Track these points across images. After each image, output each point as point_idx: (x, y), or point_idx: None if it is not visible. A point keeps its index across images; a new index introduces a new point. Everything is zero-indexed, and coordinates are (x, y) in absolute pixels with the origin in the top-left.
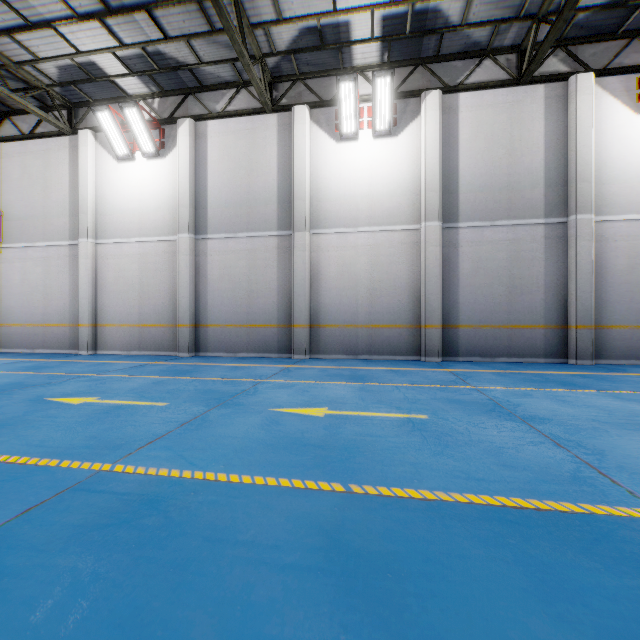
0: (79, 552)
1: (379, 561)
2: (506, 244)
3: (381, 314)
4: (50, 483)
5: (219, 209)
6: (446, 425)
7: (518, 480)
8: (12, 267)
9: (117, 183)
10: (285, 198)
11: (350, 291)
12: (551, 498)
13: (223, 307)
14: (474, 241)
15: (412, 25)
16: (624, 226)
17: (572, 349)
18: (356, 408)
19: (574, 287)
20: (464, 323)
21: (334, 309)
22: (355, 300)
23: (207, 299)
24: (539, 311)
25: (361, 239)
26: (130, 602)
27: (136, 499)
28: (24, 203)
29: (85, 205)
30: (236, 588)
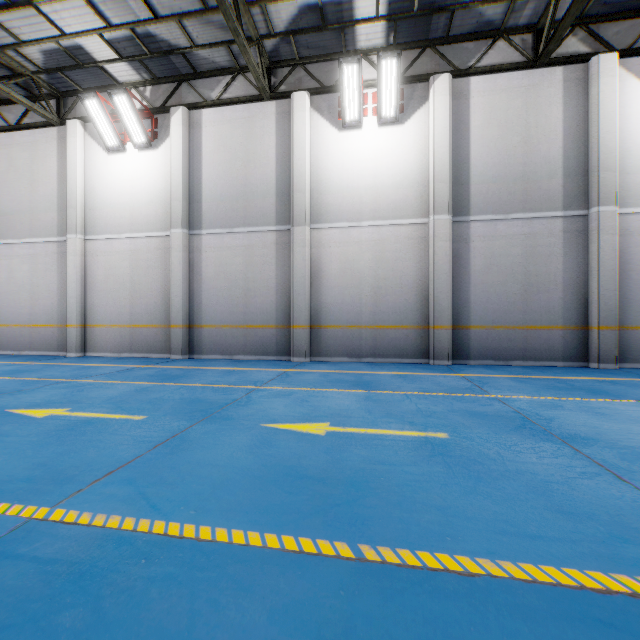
0: None
1: None
2: (521, 239)
3: (386, 314)
4: None
5: (214, 203)
6: (472, 447)
7: (586, 538)
8: None
9: (107, 176)
10: (284, 191)
11: (353, 289)
12: None
13: (218, 307)
14: (486, 236)
15: (420, 2)
16: None
17: (593, 352)
18: (363, 423)
19: (596, 285)
20: (476, 324)
21: (336, 309)
22: (359, 299)
23: (202, 298)
24: (557, 311)
25: (365, 234)
26: None
27: (63, 572)
28: (11, 197)
29: (73, 199)
30: None
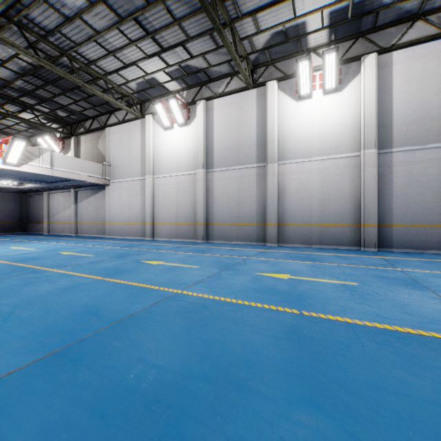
0: (180, 319)
1: (315, 340)
2: (436, 162)
3: (329, 217)
4: (159, 295)
5: (220, 153)
6: (370, 289)
7: (412, 321)
8: (114, 192)
9: (164, 143)
10: (261, 142)
11: (306, 201)
12: (432, 331)
13: (223, 213)
14: (406, 161)
15: (352, 12)
16: None
17: None
18: (308, 276)
19: None
20: (397, 223)
21: (294, 213)
22: (310, 207)
23: (213, 208)
24: None
25: (314, 165)
26: (206, 336)
27: (197, 304)
28: (119, 158)
29: (148, 157)
30: (247, 339)
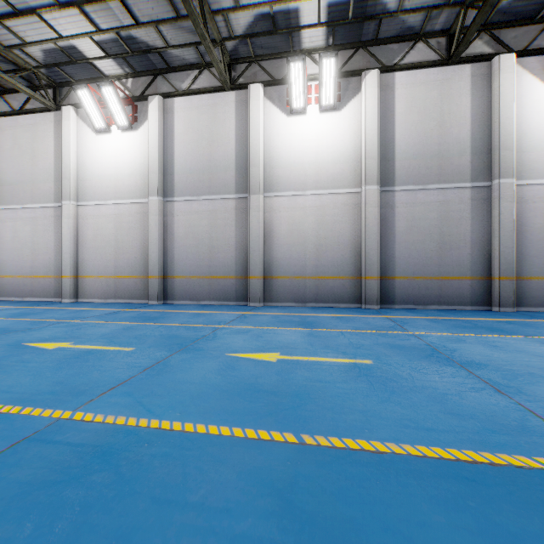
0: (20, 516)
1: (335, 529)
2: (437, 205)
3: (326, 267)
4: (8, 432)
5: (184, 175)
6: (390, 370)
7: (467, 430)
8: (4, 226)
9: (95, 152)
10: (242, 165)
11: (299, 247)
12: (503, 451)
13: (188, 261)
14: (408, 203)
15: (354, 11)
16: (542, 189)
17: (495, 298)
18: (306, 353)
19: (497, 243)
20: (400, 275)
21: (285, 262)
22: (303, 255)
23: (174, 254)
24: (466, 264)
25: (309, 201)
26: None
27: (90, 451)
28: (15, 170)
29: (68, 172)
30: None
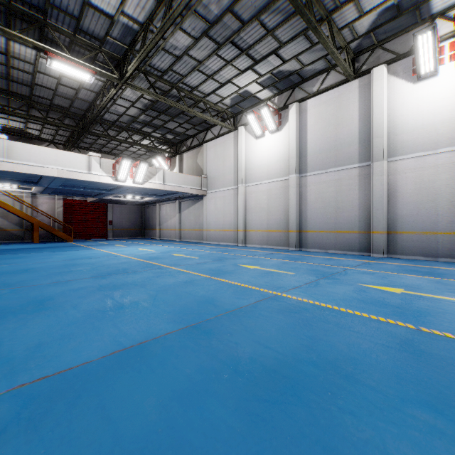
0: (284, 316)
1: (436, 356)
2: None
3: None
4: (260, 295)
5: (315, 155)
6: None
7: None
8: (210, 202)
9: (256, 151)
10: (365, 138)
11: (428, 204)
12: None
13: (317, 219)
14: None
15: None
16: None
17: None
18: (430, 292)
19: None
20: None
21: (411, 219)
22: (433, 211)
23: (307, 214)
24: None
25: (440, 159)
26: (310, 333)
27: (297, 306)
28: (215, 170)
29: (241, 166)
30: (353, 342)
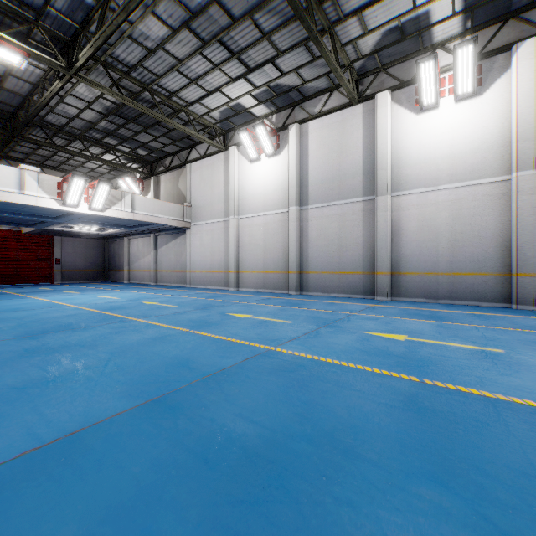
0: (276, 377)
1: (440, 413)
2: None
3: (463, 263)
4: (250, 351)
5: (317, 186)
6: (521, 359)
7: None
8: (195, 236)
9: (250, 177)
10: (369, 170)
11: (430, 243)
12: None
13: (320, 259)
14: None
15: None
16: None
17: None
18: (432, 338)
19: None
20: None
21: (414, 259)
22: (435, 251)
23: (308, 253)
24: None
25: (441, 196)
26: (305, 397)
27: (293, 363)
28: (201, 197)
29: (232, 194)
30: (354, 404)
